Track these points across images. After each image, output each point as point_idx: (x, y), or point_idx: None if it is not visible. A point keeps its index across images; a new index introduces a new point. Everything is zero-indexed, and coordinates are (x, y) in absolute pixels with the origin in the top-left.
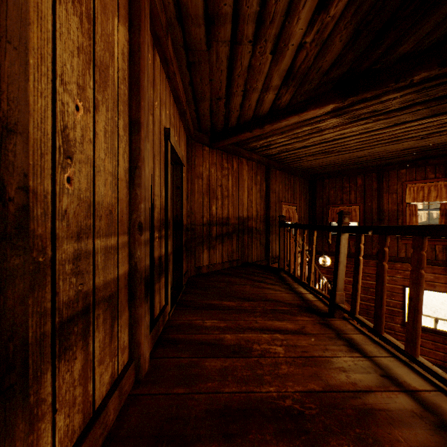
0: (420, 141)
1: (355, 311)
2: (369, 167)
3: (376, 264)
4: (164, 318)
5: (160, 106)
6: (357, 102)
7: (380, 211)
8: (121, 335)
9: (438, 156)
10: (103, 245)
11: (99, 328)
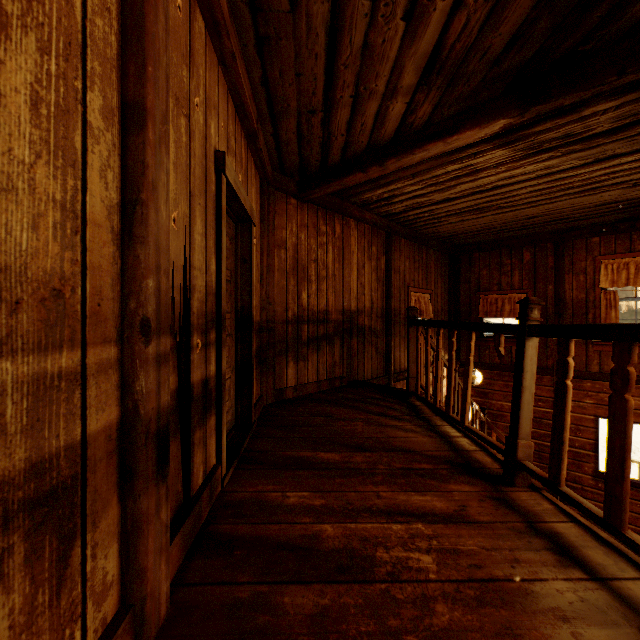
0: (630, 190)
1: (558, 480)
2: (542, 234)
3: (609, 396)
4: (213, 491)
5: (207, 109)
6: (546, 115)
7: (559, 302)
8: (97, 564)
9: None
10: (28, 373)
11: (10, 581)
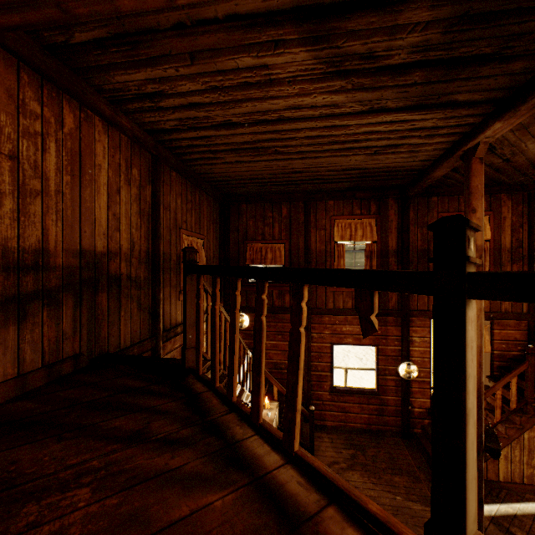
0: (369, 158)
1: None
2: (296, 192)
3: None
4: None
5: None
6: None
7: (308, 252)
8: None
9: (366, 188)
10: None
11: None
